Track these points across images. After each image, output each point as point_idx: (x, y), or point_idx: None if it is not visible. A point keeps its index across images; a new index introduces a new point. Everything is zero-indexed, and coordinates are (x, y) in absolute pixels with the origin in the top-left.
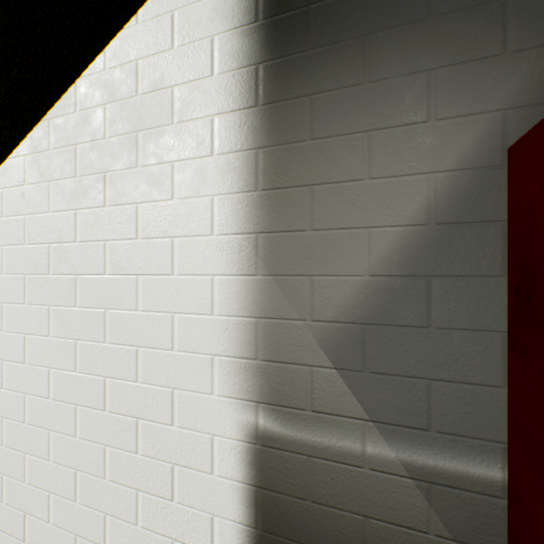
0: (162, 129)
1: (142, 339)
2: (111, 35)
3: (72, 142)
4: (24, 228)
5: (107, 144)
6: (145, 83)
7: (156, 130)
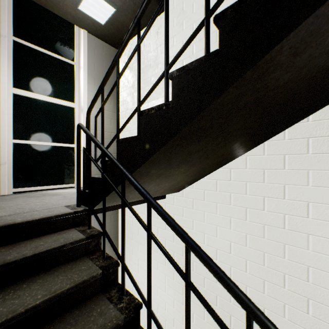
0: (327, 171)
1: (311, 263)
2: (291, 126)
3: (261, 167)
4: (229, 198)
5: (285, 172)
6: (314, 149)
7: (322, 171)
